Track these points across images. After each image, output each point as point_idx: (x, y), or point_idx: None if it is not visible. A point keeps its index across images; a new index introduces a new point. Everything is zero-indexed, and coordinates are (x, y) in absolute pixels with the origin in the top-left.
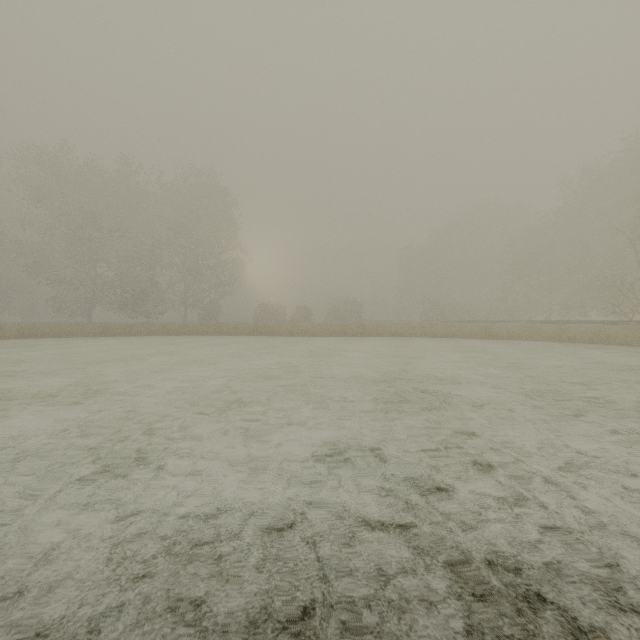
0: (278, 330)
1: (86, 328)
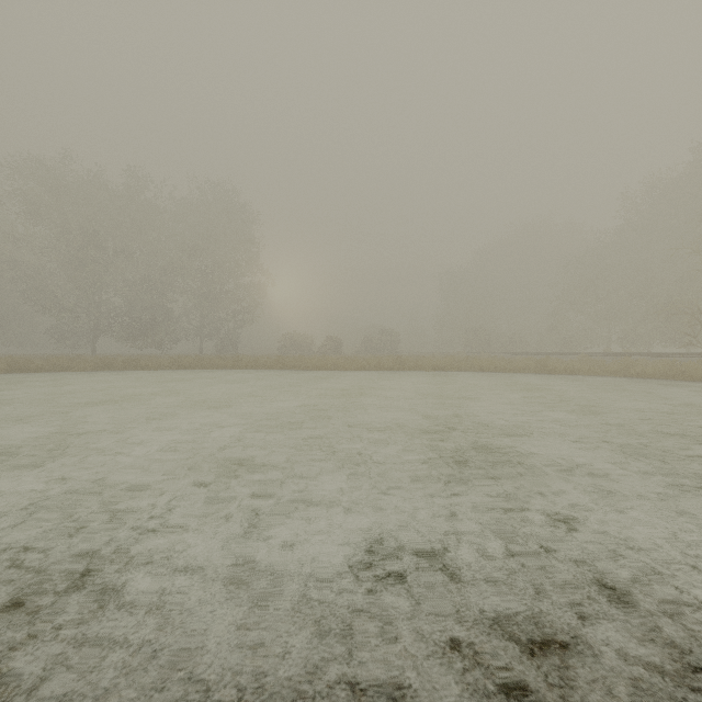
0: (304, 363)
1: (86, 361)
